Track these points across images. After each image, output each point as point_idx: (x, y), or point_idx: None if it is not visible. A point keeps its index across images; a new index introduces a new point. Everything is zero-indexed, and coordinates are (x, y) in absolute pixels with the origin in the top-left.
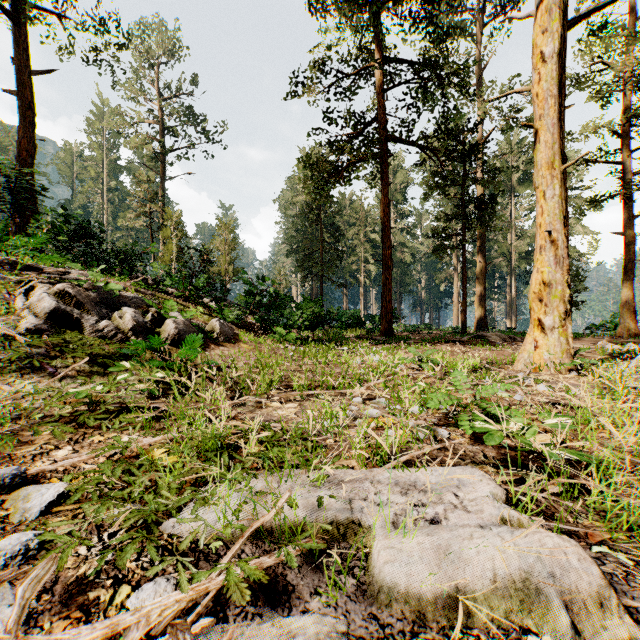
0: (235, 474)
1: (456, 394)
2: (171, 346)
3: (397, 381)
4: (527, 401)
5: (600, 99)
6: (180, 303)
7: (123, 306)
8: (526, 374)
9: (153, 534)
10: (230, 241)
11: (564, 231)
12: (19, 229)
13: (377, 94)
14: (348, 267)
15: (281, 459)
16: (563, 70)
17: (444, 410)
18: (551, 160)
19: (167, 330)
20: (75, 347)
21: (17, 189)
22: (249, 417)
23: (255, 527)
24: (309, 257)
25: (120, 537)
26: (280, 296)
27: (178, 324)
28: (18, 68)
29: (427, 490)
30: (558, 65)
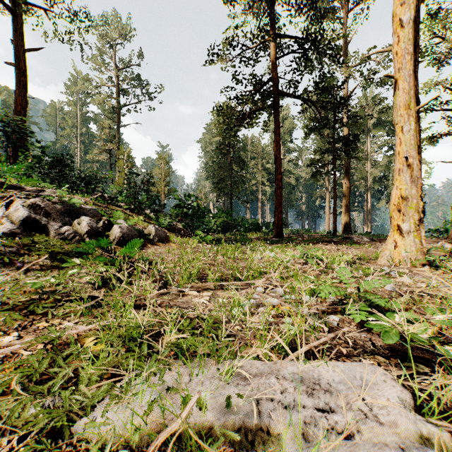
0: (151, 366)
1: (337, 284)
2: (117, 245)
3: (289, 273)
4: (396, 291)
5: (435, 63)
6: (127, 213)
7: (82, 215)
8: (391, 268)
9: (63, 437)
10: (165, 169)
11: (418, 157)
12: (15, 161)
13: (271, 61)
14: (250, 188)
15: (194, 348)
16: (417, 33)
17: (330, 299)
18: (408, 102)
19: (114, 233)
20: (40, 247)
21: (10, 131)
22: (171, 304)
23: (161, 438)
24: (222, 181)
25: (21, 450)
26: (201, 209)
27: (122, 229)
28: (14, 46)
29: (332, 390)
30: (413, 29)
